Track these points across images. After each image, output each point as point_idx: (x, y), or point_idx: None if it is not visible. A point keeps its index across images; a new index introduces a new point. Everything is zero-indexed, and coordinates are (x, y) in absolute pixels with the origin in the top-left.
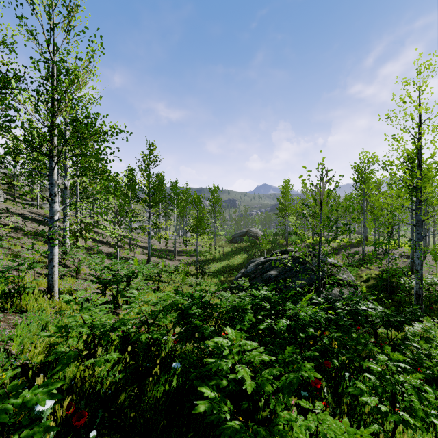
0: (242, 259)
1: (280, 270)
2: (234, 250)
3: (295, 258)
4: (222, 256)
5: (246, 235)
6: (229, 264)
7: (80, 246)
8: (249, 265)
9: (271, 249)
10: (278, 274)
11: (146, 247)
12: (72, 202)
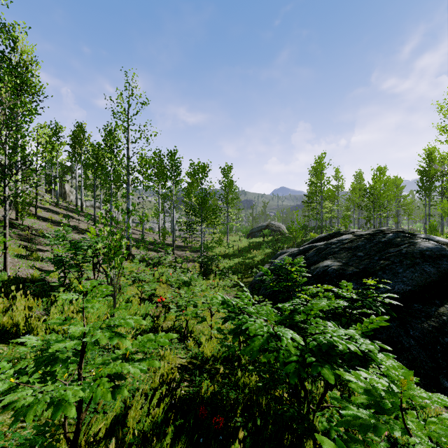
0: (263, 256)
1: (343, 259)
2: (252, 246)
3: (369, 237)
4: (237, 252)
5: (266, 229)
6: (246, 261)
7: (16, 225)
8: (276, 258)
9: (300, 244)
10: (342, 266)
11: (137, 239)
12: (62, 191)
